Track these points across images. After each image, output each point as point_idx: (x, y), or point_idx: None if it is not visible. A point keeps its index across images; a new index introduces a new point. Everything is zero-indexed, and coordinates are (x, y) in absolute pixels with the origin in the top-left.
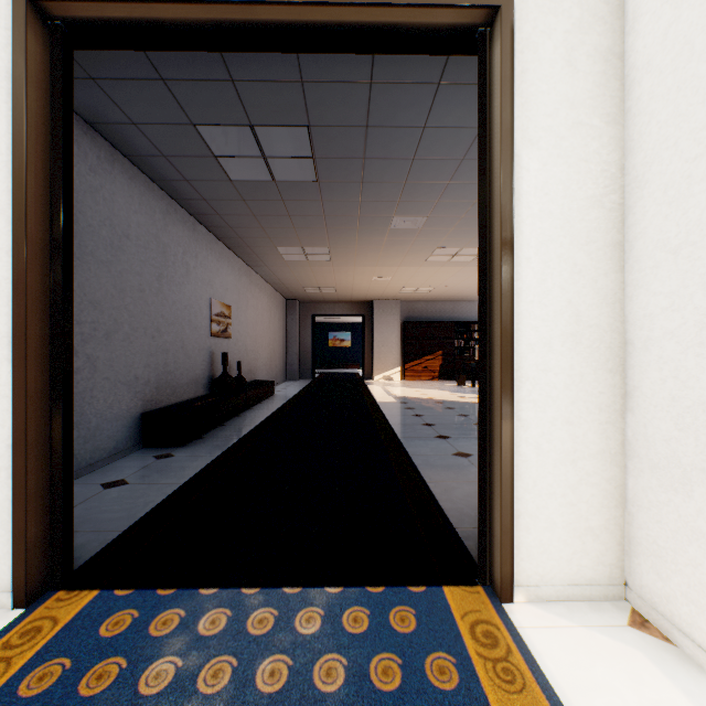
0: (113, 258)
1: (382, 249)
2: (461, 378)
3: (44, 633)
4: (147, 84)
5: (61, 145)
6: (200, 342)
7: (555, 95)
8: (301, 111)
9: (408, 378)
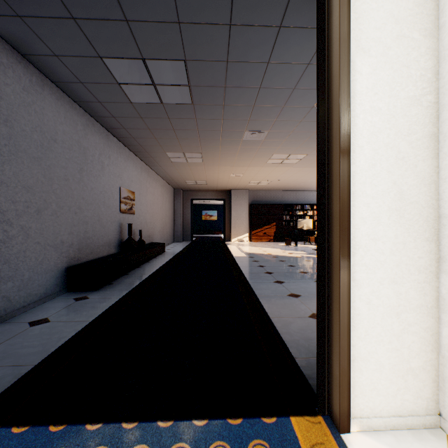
0: (42, 155)
1: (237, 155)
2: (288, 240)
3: None
4: (62, 22)
5: None
6: (112, 216)
7: (383, 12)
8: (179, 48)
9: (254, 240)
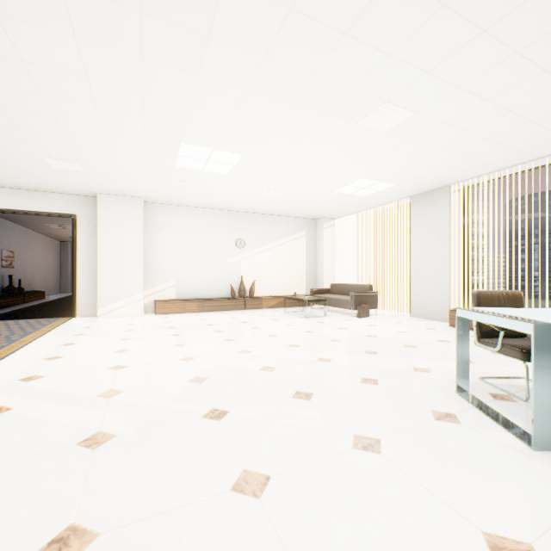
0: None
1: None
2: None
3: None
4: None
5: None
6: None
7: (86, 232)
8: None
9: None
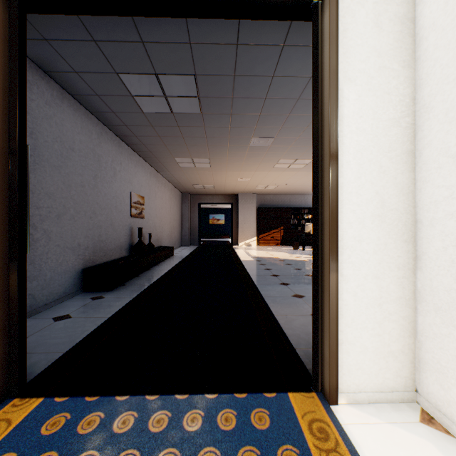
0: (62, 164)
1: (244, 160)
2: (296, 244)
3: (0, 433)
4: (84, 44)
5: (16, 80)
6: (123, 221)
7: (367, 47)
8: (190, 64)
9: (261, 244)
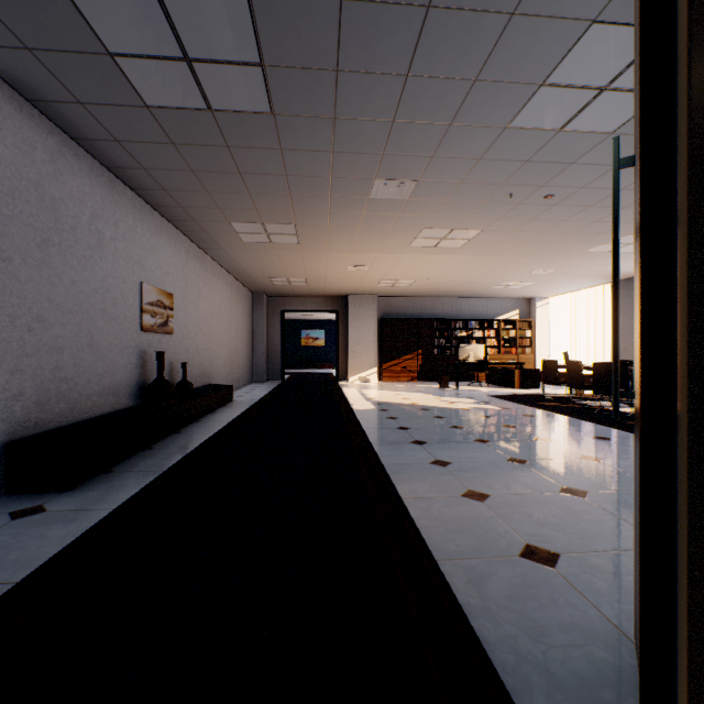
0: None
1: (359, 229)
2: (444, 380)
3: None
4: None
5: None
6: (122, 338)
7: None
8: None
9: (386, 380)
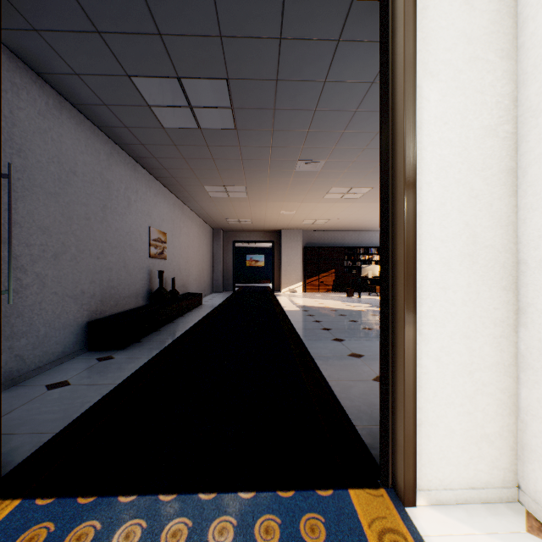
0: (60, 191)
1: (288, 188)
2: (350, 291)
3: None
4: (85, 36)
5: None
6: (140, 262)
7: (453, 31)
8: (221, 65)
9: (308, 291)
